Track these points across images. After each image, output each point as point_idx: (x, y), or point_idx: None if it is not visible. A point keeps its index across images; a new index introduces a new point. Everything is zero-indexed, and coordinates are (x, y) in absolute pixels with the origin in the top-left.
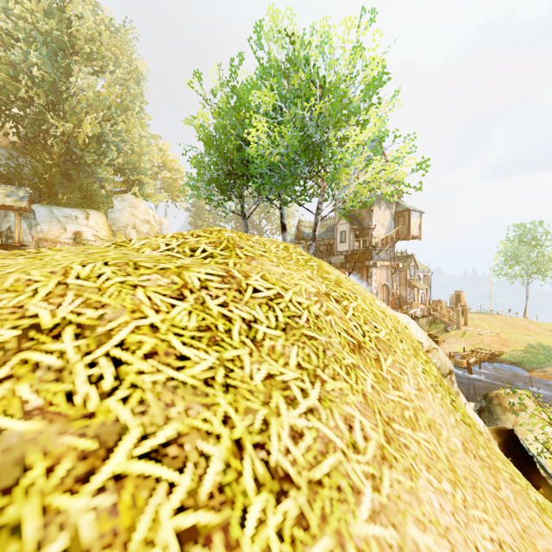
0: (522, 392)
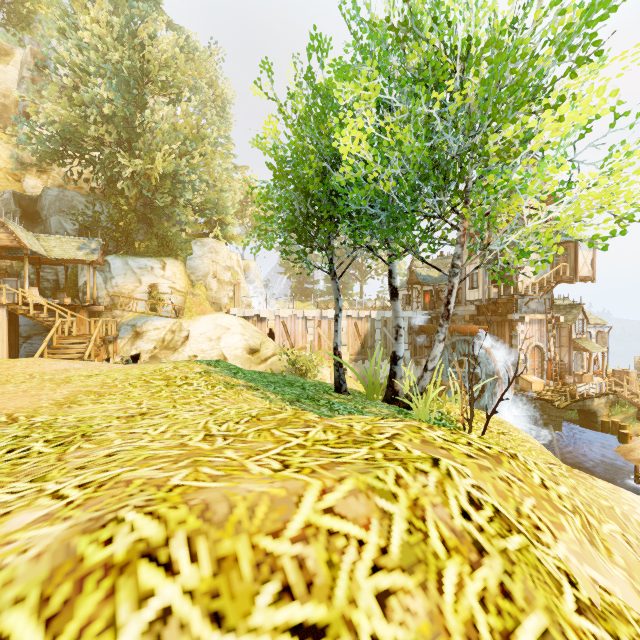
0: None
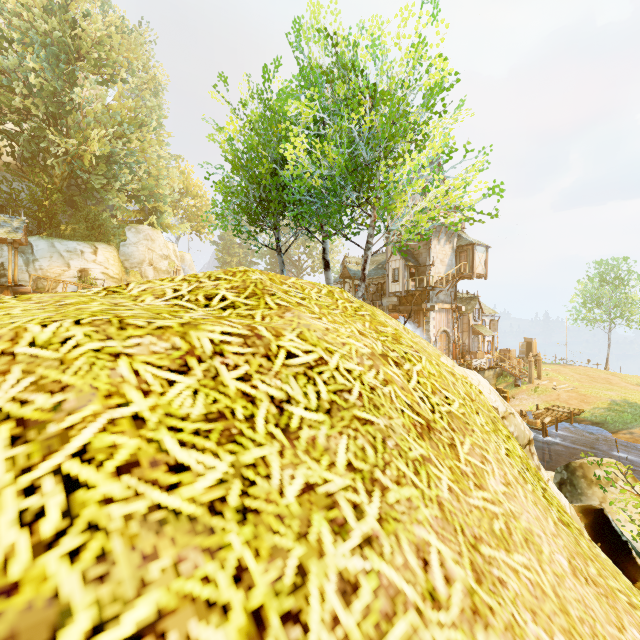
0: (610, 461)
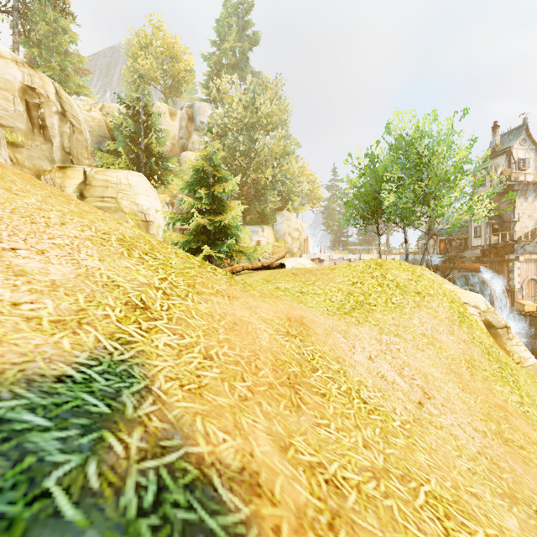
0: None
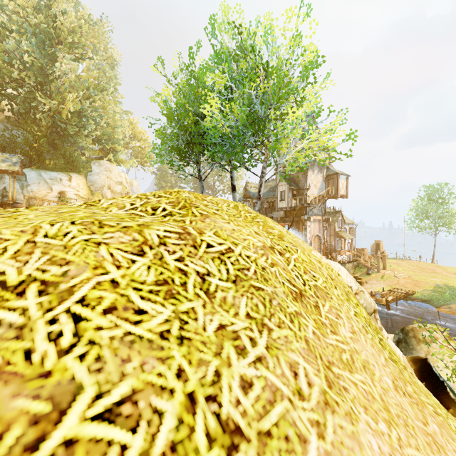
0: (433, 326)
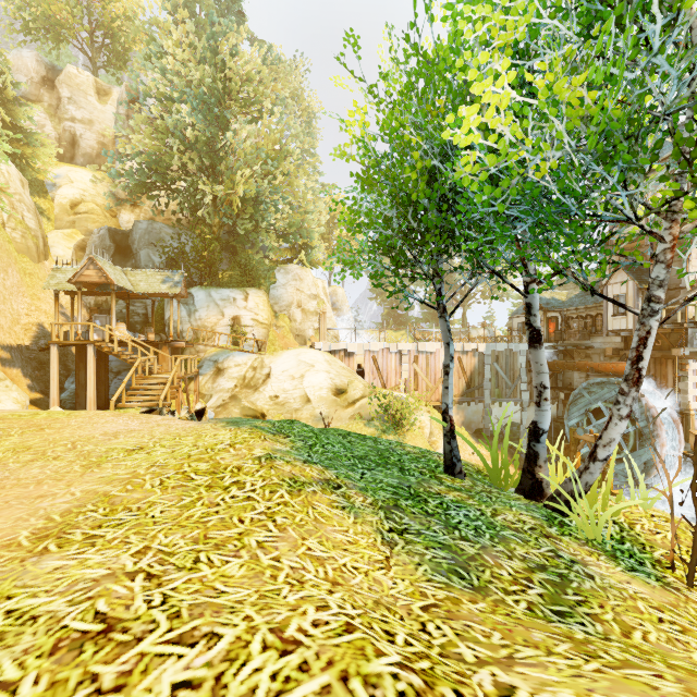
0: None
